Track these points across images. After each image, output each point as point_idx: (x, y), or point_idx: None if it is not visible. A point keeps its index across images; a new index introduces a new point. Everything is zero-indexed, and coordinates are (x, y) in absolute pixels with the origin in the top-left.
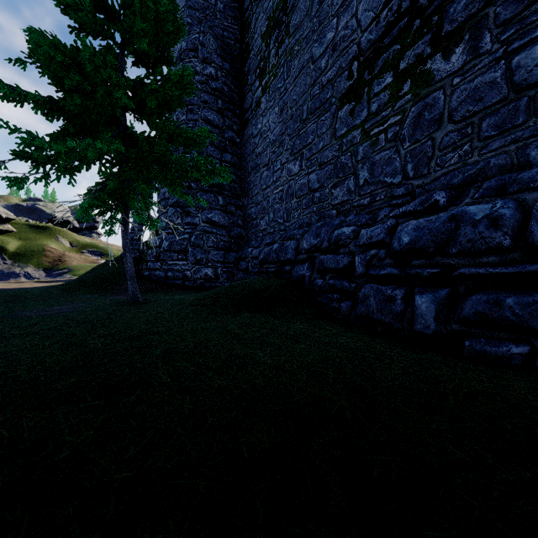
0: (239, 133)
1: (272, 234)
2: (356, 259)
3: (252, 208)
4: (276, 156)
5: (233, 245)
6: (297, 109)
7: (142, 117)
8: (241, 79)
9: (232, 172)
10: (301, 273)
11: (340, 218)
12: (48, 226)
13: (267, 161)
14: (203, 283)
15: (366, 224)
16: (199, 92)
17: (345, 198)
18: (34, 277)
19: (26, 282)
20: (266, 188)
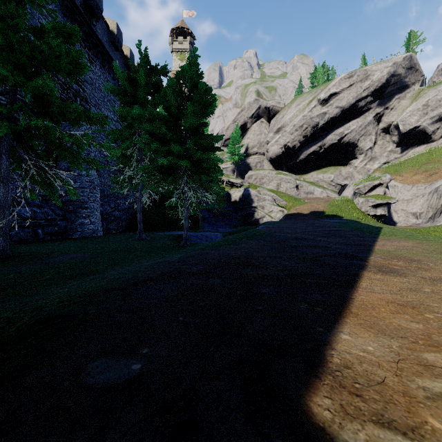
0: None
1: None
2: None
3: None
4: None
5: None
6: None
7: None
8: None
9: None
10: None
11: None
12: None
13: None
14: None
15: None
16: None
17: None
18: None
19: None
20: None
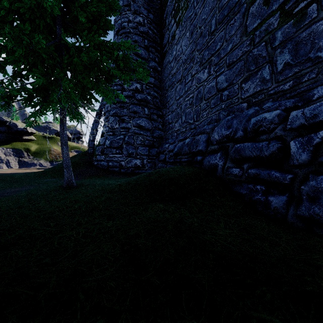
0: (159, 64)
1: (184, 132)
2: (291, 144)
3: (169, 116)
4: (188, 71)
5: (155, 142)
6: (205, 26)
7: (76, 33)
8: (161, 24)
9: (154, 91)
10: (213, 162)
11: (254, 107)
12: (53, 136)
13: (180, 77)
14: (133, 170)
15: (294, 107)
16: (131, 34)
17: (257, 89)
18: (44, 166)
19: (30, 169)
20: (179, 98)
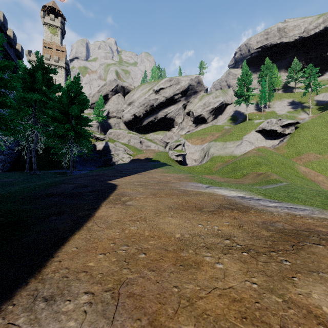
0: None
1: None
2: None
3: None
4: None
5: None
6: None
7: None
8: None
9: None
10: None
11: None
12: None
13: None
14: None
15: None
16: None
17: None
18: None
19: None
20: None
